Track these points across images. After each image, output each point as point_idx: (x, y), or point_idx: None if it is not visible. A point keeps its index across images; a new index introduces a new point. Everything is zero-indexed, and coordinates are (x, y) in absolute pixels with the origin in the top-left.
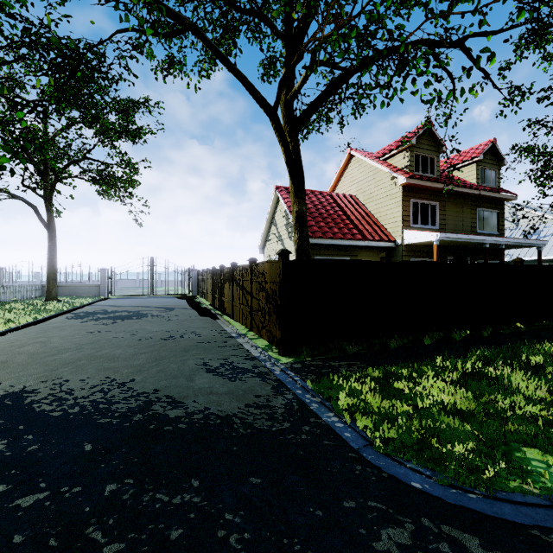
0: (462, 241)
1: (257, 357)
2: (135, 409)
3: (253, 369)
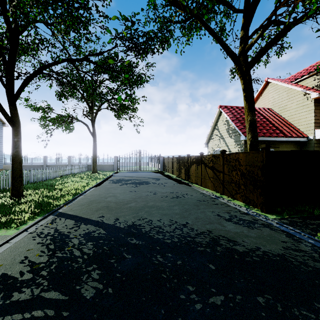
0: None
1: (248, 213)
2: (211, 243)
3: (255, 221)
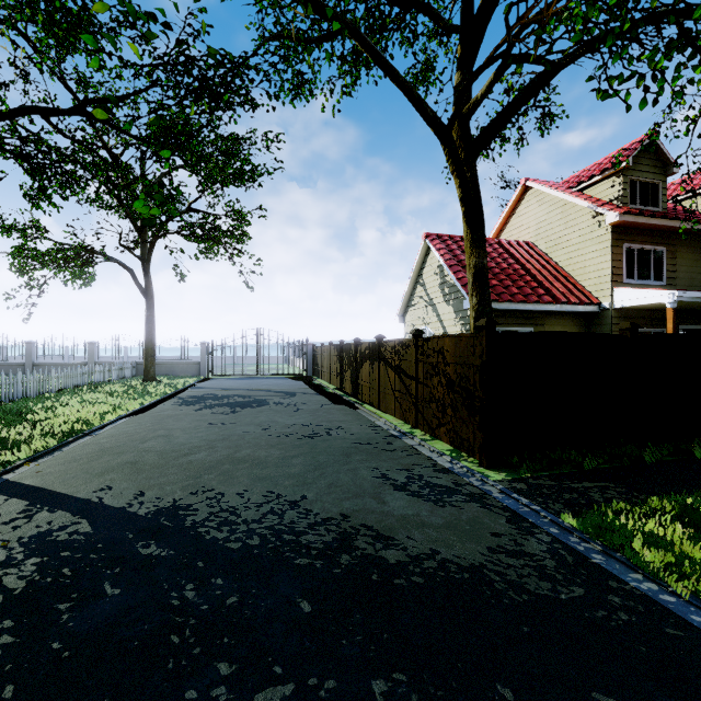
0: None
1: (451, 468)
2: (334, 546)
3: (458, 488)
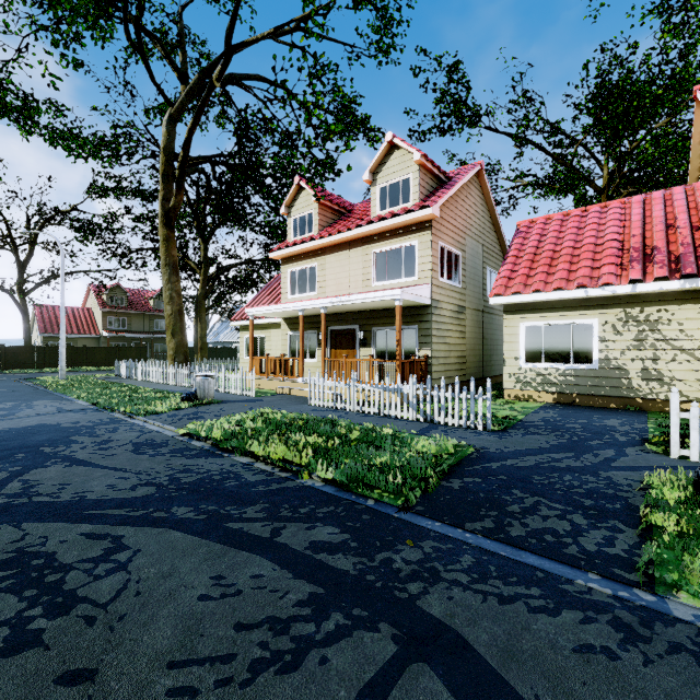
0: (125, 336)
1: None
2: None
3: None
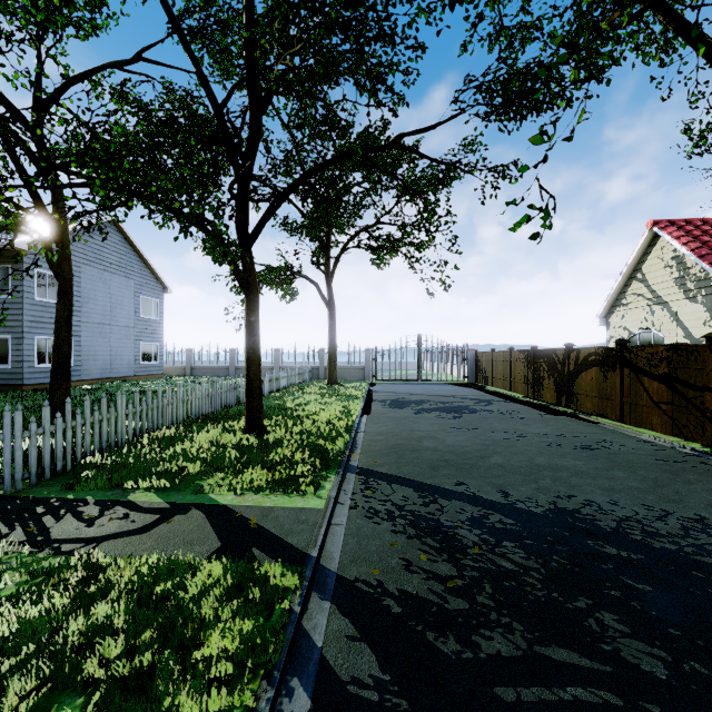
0: None
1: None
2: None
3: None
